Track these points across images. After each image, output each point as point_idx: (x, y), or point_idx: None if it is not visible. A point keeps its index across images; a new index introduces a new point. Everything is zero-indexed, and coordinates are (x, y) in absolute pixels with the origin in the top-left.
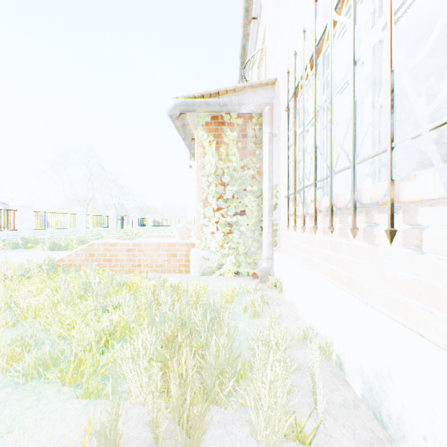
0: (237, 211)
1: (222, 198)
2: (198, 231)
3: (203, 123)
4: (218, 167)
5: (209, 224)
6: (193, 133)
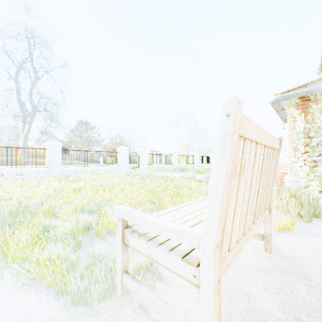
0: (321, 153)
1: (307, 145)
2: (288, 165)
3: (293, 104)
4: (305, 127)
5: (298, 161)
6: (282, 106)
